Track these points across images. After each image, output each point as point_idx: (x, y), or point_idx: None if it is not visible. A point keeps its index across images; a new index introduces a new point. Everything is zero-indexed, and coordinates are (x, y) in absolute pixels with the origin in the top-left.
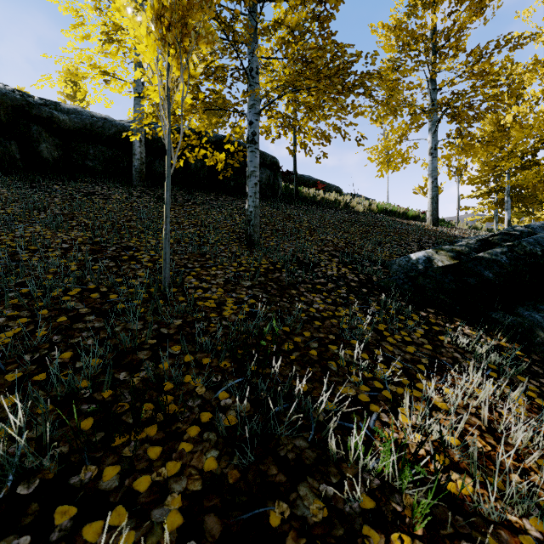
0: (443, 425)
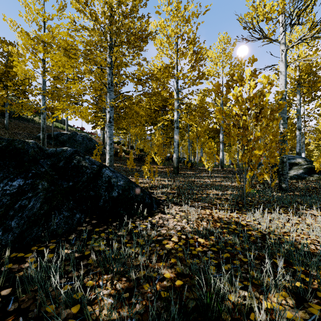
0: None
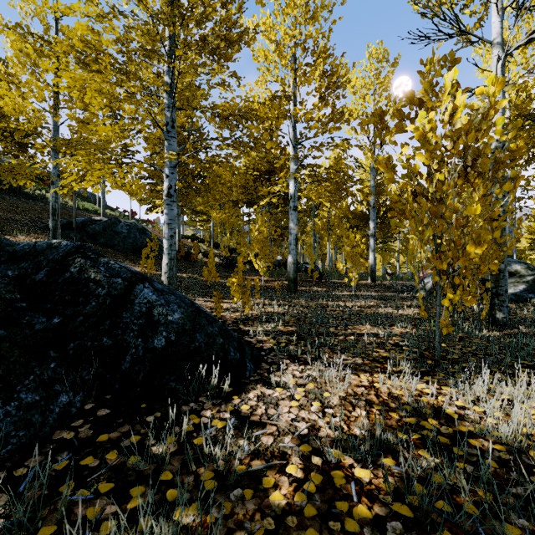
0: (31, 235)
